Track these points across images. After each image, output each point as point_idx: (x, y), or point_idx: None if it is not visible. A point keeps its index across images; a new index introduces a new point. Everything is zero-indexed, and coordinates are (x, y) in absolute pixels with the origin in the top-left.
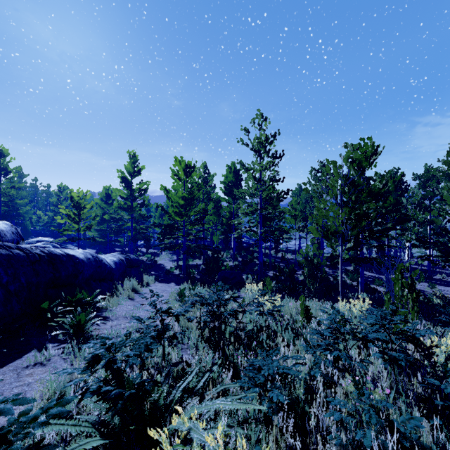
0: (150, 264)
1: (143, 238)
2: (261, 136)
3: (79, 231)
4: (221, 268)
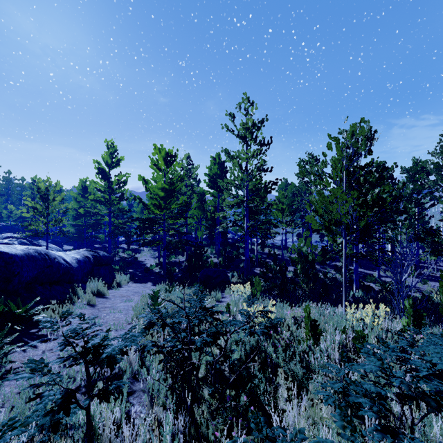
0: (129, 261)
1: (122, 233)
2: (248, 120)
3: (47, 226)
4: (204, 265)
